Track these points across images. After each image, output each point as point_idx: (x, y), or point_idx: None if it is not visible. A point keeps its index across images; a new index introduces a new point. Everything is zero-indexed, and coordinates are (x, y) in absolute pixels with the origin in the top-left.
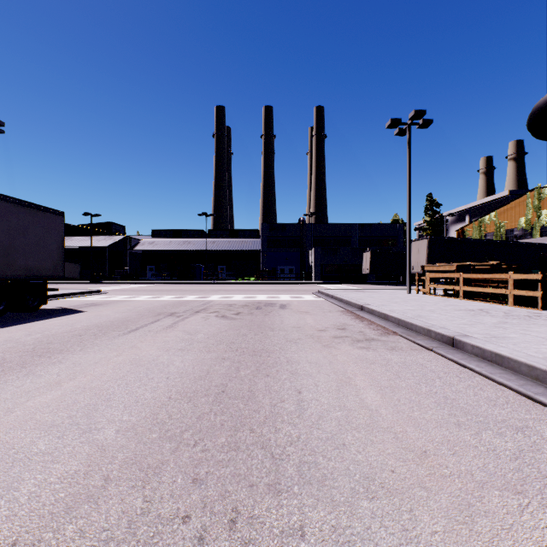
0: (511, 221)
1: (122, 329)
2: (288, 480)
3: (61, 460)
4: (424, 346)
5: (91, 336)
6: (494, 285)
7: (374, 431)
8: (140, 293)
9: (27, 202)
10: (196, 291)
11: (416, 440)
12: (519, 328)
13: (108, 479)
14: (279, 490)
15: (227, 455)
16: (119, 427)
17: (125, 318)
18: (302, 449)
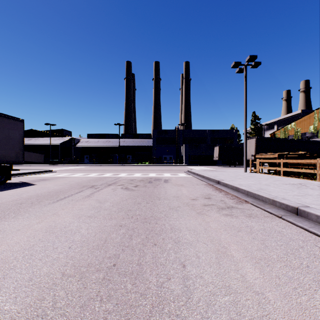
0: (304, 128)
1: (53, 198)
2: None
3: None
4: (273, 214)
5: (28, 204)
6: (305, 167)
7: None
8: (77, 172)
9: None
10: (112, 171)
11: None
12: None
13: None
14: None
15: None
16: None
17: (59, 189)
18: None
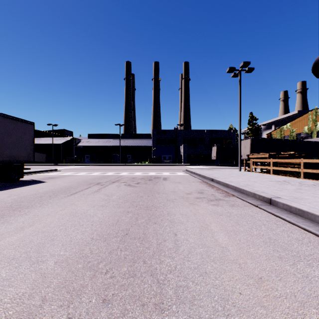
0: (299, 128)
1: (67, 193)
2: (168, 300)
3: (15, 284)
4: (252, 204)
5: (47, 197)
6: (291, 166)
7: (225, 262)
8: (80, 171)
9: (11, 116)
10: (113, 170)
11: (254, 269)
12: (310, 192)
13: (45, 299)
14: (163, 308)
15: (127, 280)
16: (57, 260)
17: (69, 186)
18: (178, 276)
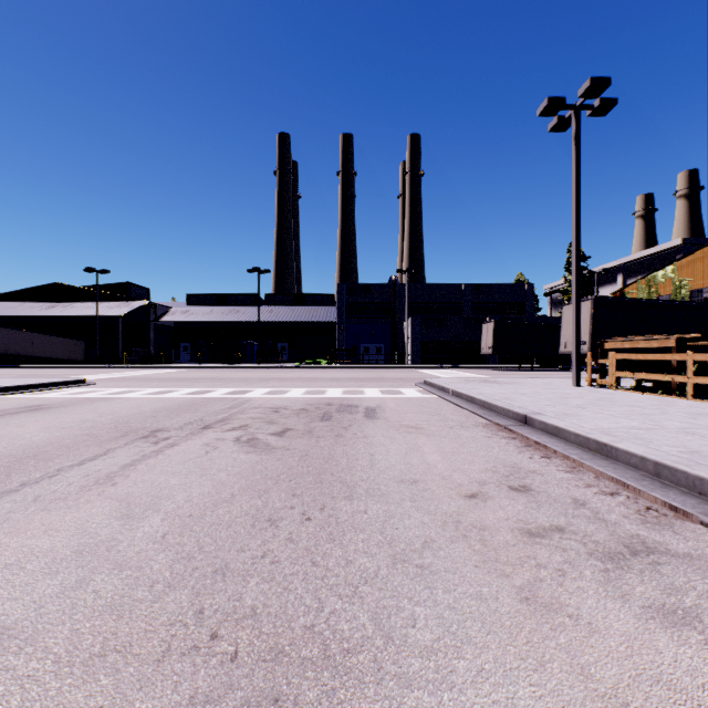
0: (699, 278)
1: None
2: None
3: None
4: None
5: None
6: None
7: None
8: (145, 384)
9: None
10: (234, 381)
11: None
12: None
13: None
14: None
15: None
16: None
17: (41, 446)
18: None
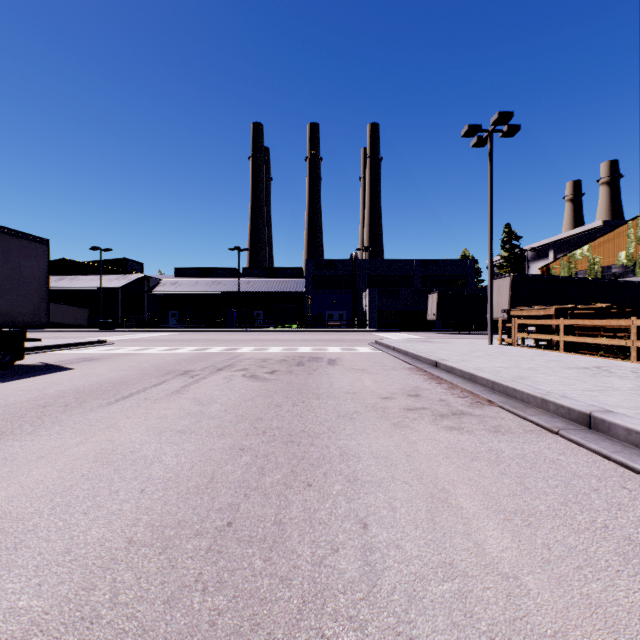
0: (608, 256)
1: (109, 396)
2: None
3: None
4: (543, 426)
5: (59, 407)
6: (608, 334)
7: None
8: (154, 344)
9: None
10: (224, 342)
11: None
12: None
13: None
14: None
15: None
16: None
17: (120, 378)
18: None
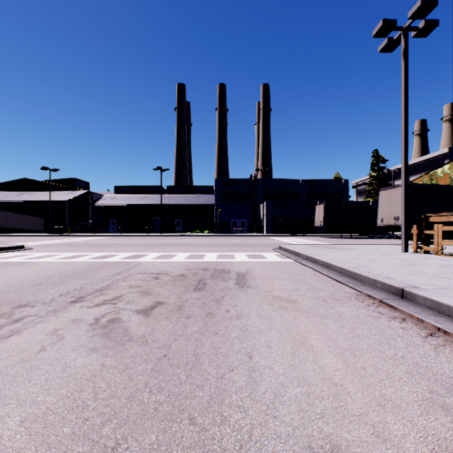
0: None
1: None
2: None
3: None
4: None
5: None
6: None
7: None
8: (68, 249)
9: None
10: (137, 246)
11: None
12: None
13: None
14: None
15: None
16: None
17: None
18: None
